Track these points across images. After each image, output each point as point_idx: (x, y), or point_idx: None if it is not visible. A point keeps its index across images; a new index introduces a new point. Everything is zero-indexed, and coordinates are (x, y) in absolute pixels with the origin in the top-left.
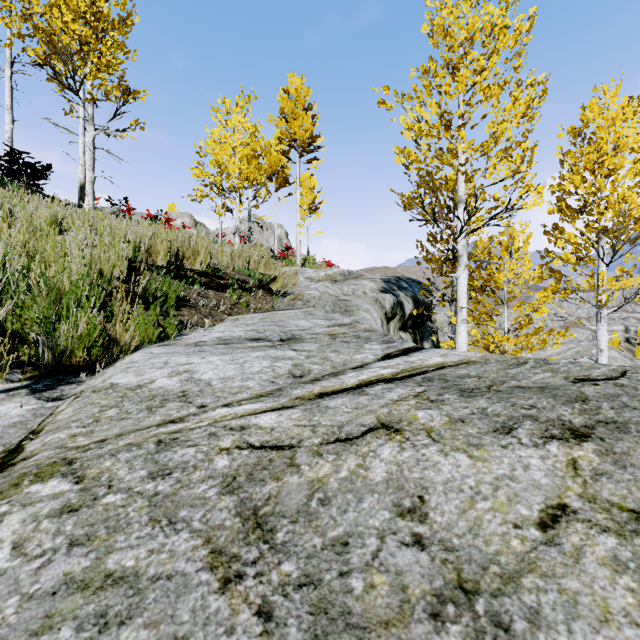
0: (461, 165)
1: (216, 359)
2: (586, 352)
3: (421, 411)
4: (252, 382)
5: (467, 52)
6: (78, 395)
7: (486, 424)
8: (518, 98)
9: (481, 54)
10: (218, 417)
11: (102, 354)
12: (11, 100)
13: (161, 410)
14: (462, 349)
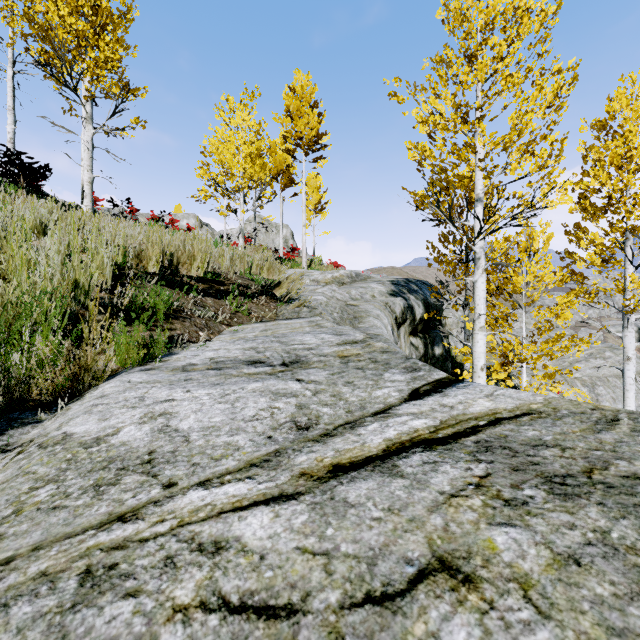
0: (480, 160)
1: (203, 393)
2: (599, 354)
3: (499, 530)
4: (243, 437)
5: (486, 38)
6: (23, 448)
7: (621, 572)
8: (544, 86)
9: (503, 39)
10: (187, 512)
11: (70, 383)
12: (13, 100)
13: (112, 491)
14: (480, 359)
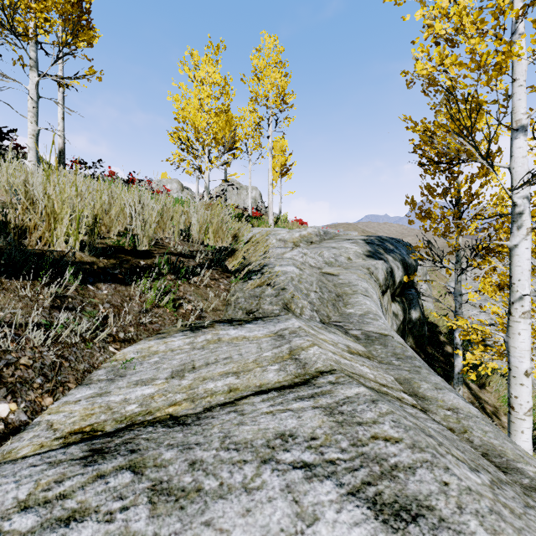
0: None
1: None
2: None
3: None
4: None
5: None
6: None
7: None
8: None
9: None
10: None
11: None
12: None
13: None
14: (523, 358)
